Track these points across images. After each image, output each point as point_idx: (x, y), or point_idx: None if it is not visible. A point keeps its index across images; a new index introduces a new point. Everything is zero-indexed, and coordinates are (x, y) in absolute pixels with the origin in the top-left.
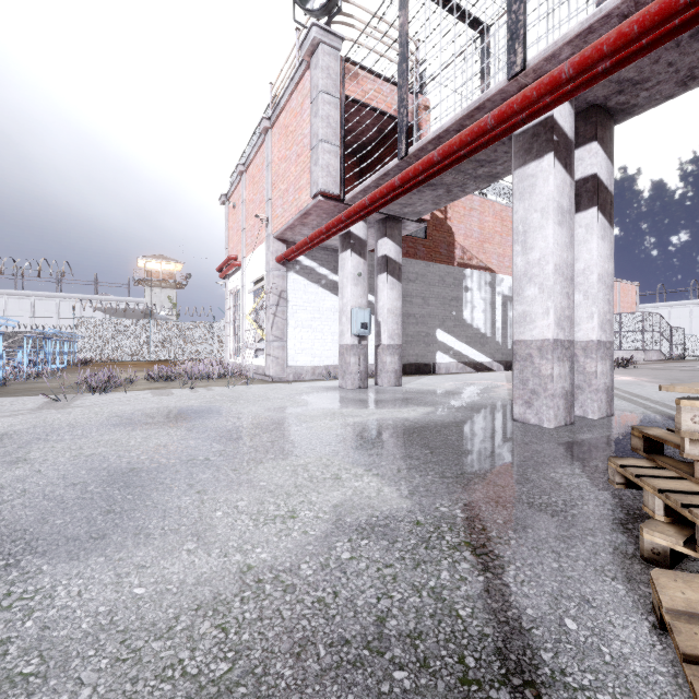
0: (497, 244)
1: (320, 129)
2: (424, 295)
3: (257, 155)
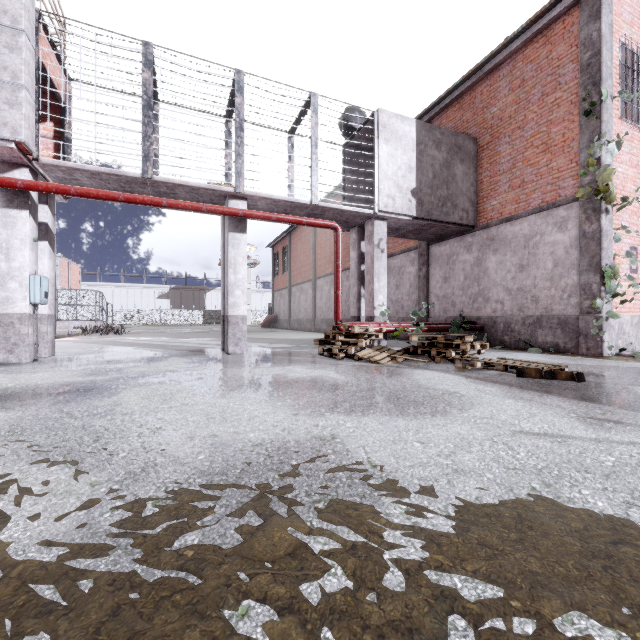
0: None
1: (25, 74)
2: None
3: None
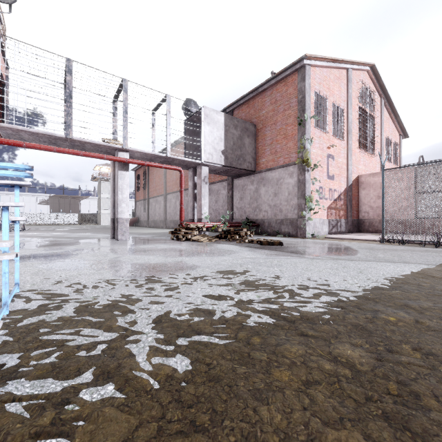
0: None
1: None
2: None
3: None
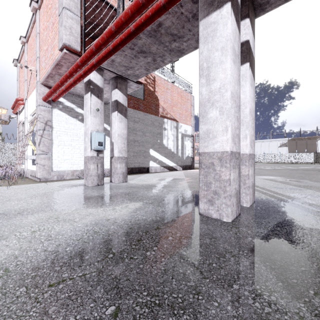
0: (179, 108)
1: None
2: (143, 130)
3: (32, 30)
